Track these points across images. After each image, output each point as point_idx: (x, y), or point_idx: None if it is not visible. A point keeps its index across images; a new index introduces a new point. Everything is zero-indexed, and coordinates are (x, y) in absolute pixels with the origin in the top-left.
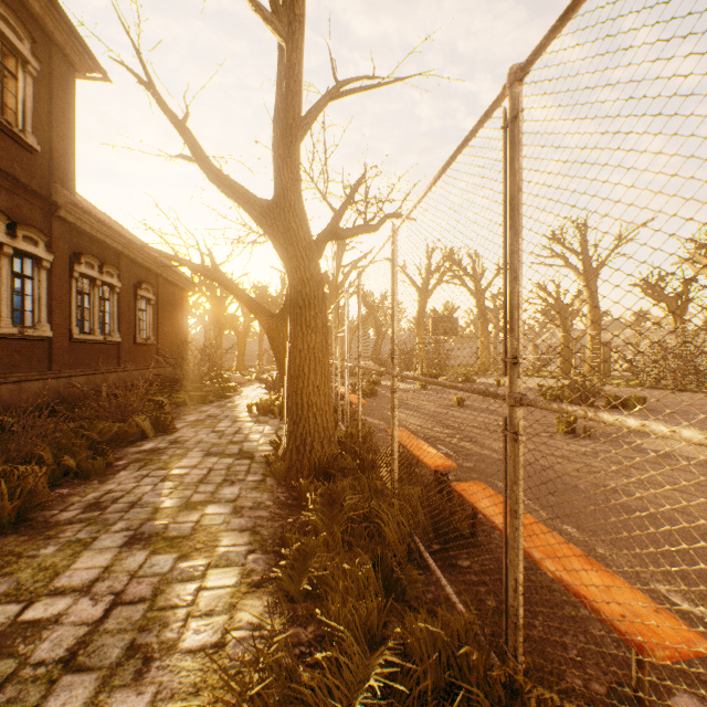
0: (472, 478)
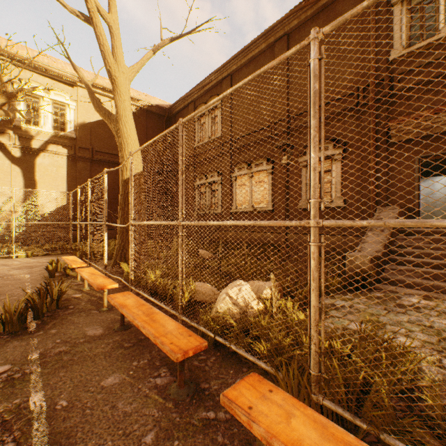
0: None
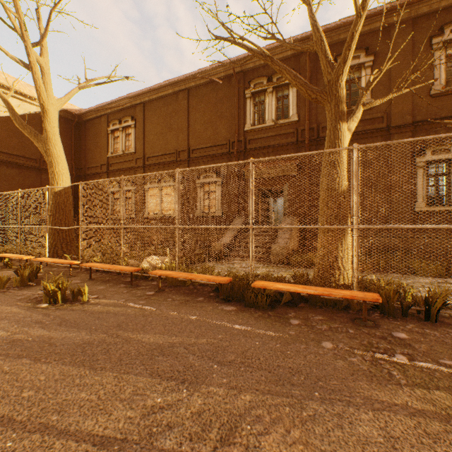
0: (284, 328)
